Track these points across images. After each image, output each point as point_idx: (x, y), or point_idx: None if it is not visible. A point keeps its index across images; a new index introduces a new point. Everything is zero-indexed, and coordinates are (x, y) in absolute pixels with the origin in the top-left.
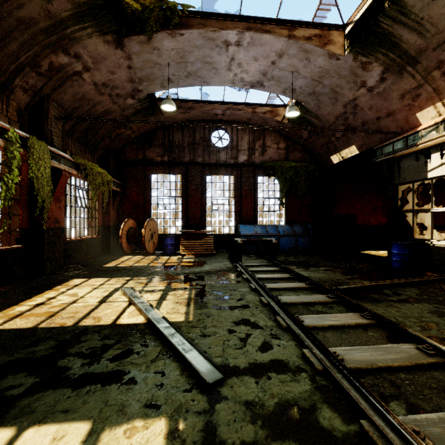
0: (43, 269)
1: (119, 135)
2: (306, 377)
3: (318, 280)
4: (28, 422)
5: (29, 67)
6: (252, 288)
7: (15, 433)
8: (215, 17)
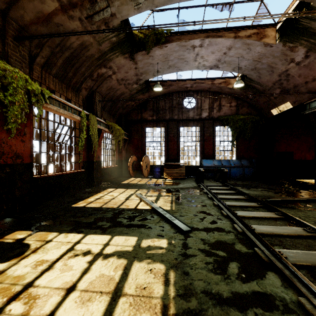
0: (93, 183)
1: (128, 105)
2: (233, 234)
3: (254, 195)
4: (114, 234)
5: (88, 77)
6: (208, 197)
7: (111, 237)
8: (186, 33)
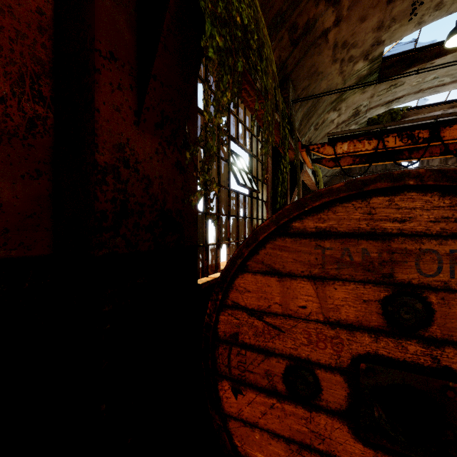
0: None
1: (332, 173)
2: None
3: None
4: None
5: None
6: None
7: None
8: (425, 107)
